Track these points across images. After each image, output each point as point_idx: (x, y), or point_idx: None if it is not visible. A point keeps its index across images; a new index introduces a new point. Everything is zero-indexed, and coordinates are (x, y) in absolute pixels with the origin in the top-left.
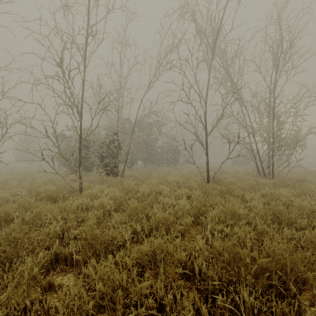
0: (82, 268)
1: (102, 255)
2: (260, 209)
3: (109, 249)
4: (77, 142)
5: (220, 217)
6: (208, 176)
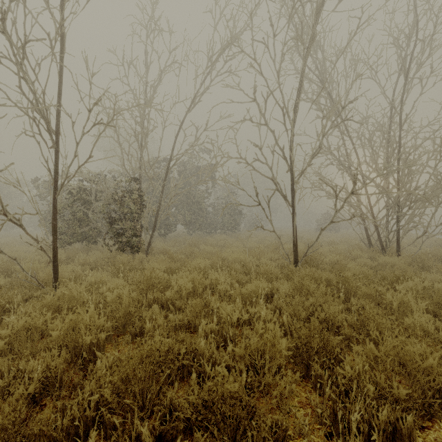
0: None
1: None
2: None
3: None
4: (70, 194)
5: (372, 376)
6: (296, 252)
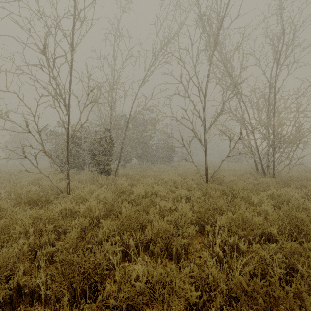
0: (54, 307)
1: (80, 291)
2: (276, 216)
3: (90, 280)
4: None
5: (230, 227)
6: (207, 174)
